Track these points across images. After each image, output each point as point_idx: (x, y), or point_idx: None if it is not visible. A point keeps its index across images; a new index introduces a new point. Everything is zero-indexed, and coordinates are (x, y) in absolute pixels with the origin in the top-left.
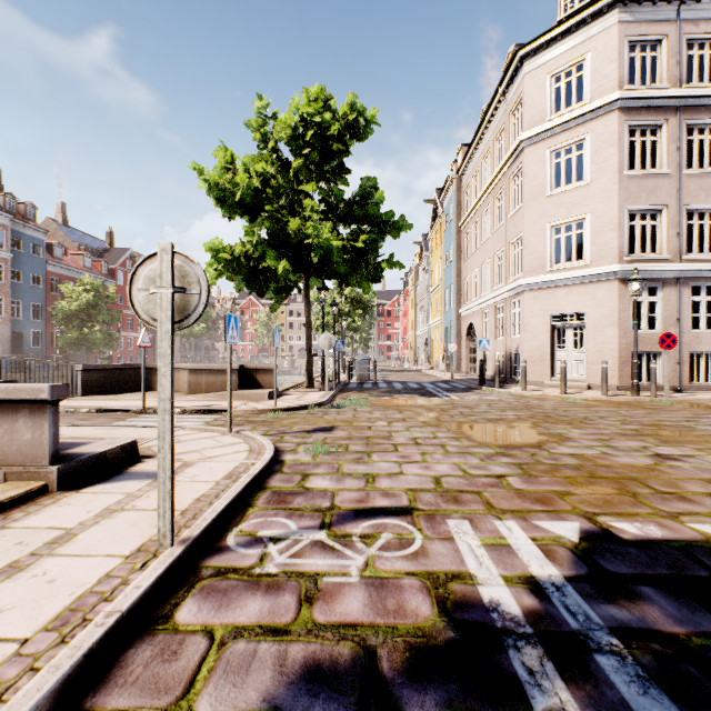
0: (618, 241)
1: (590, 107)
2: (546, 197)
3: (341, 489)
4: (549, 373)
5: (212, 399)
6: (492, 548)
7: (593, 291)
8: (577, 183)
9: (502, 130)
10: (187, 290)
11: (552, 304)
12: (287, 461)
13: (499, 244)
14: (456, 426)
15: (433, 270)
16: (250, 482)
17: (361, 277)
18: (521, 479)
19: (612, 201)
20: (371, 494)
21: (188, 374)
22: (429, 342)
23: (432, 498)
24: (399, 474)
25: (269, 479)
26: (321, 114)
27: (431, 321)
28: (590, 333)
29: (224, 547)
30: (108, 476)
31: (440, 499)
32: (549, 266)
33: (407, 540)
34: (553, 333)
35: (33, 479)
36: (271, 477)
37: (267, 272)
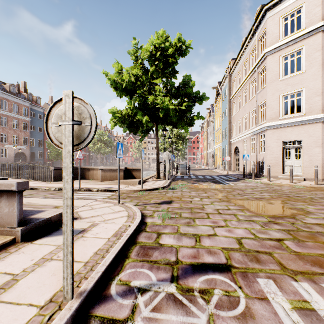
0: (321, 101)
1: (305, 31)
2: (279, 80)
3: (181, 246)
4: (281, 172)
5: (112, 184)
6: (303, 313)
7: (307, 129)
8: (297, 72)
9: (254, 49)
10: (82, 123)
11: (283, 136)
12: (148, 223)
13: (252, 106)
14: (238, 201)
15: (216, 121)
16: (127, 239)
17: (183, 123)
18: (294, 243)
19: (318, 80)
20: (200, 251)
21: (101, 172)
22: (214, 156)
23: (240, 257)
24: (214, 236)
25: (138, 236)
26: (164, 43)
27: (215, 145)
28: (305, 151)
29: (108, 295)
30: (51, 231)
31: (246, 258)
32: (281, 116)
33: (233, 298)
34: (283, 151)
35: (9, 234)
36: (139, 234)
37: (137, 122)
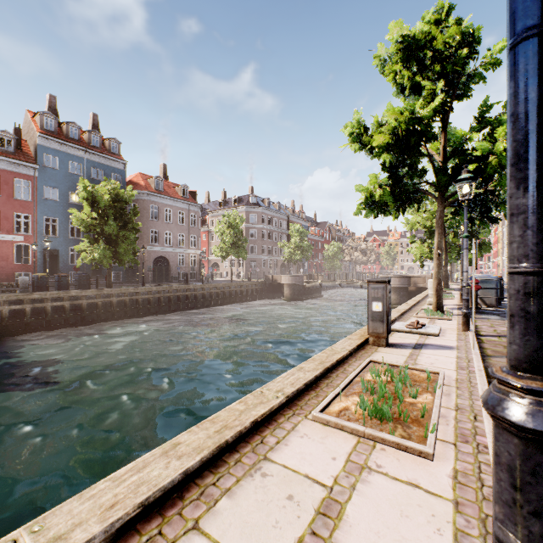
0: None
1: None
2: None
3: None
4: None
5: None
6: None
7: None
8: None
9: None
10: None
11: None
12: None
13: None
14: None
15: None
16: None
17: None
18: None
19: None
20: None
21: None
22: None
23: None
24: None
25: None
26: None
27: None
28: None
29: None
30: None
31: None
32: None
33: None
34: None
35: None
36: None
37: None
